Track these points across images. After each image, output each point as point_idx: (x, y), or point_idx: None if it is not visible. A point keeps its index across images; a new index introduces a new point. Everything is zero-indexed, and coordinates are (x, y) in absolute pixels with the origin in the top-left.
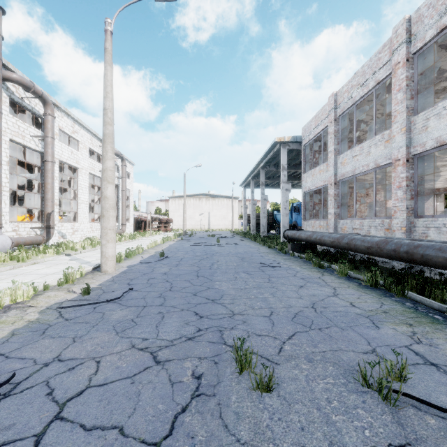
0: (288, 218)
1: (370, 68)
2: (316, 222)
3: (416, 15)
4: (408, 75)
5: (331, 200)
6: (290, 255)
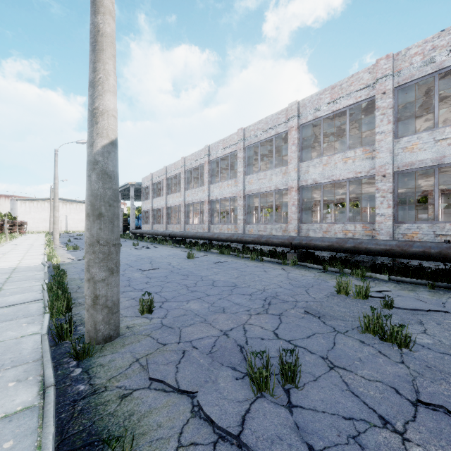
0: (135, 223)
1: (161, 172)
2: (147, 225)
3: (168, 167)
4: (167, 183)
5: (151, 216)
6: (132, 240)
